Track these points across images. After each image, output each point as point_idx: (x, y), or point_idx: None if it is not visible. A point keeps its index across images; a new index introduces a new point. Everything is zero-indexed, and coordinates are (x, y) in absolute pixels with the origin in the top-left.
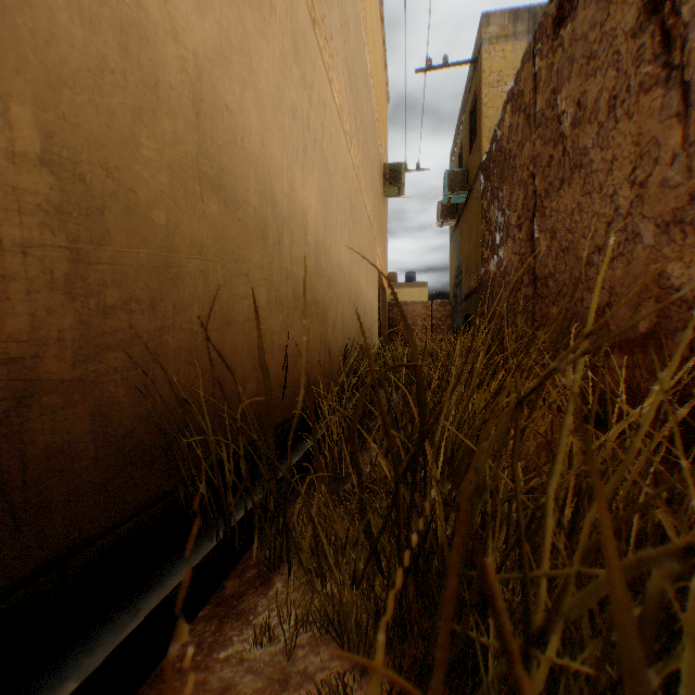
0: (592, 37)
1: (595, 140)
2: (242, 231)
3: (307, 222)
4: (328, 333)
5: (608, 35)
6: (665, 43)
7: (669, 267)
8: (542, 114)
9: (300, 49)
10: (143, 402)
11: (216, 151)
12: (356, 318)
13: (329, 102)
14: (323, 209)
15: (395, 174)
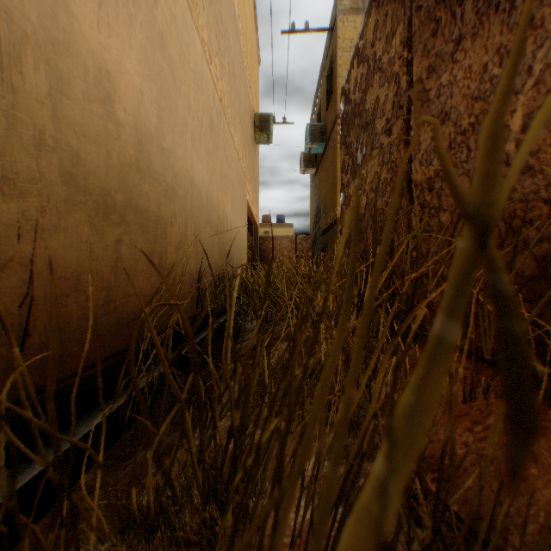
0: None
1: None
2: None
3: (115, 89)
4: (168, 253)
5: None
6: None
7: None
8: None
9: None
10: None
11: None
12: (219, 243)
13: None
14: (156, 94)
15: (265, 123)
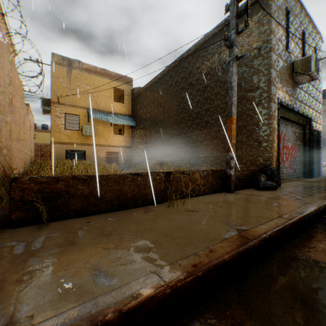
0: None
1: None
2: None
3: None
4: None
5: None
6: None
7: None
8: None
9: None
10: None
11: None
12: None
13: None
14: None
15: None
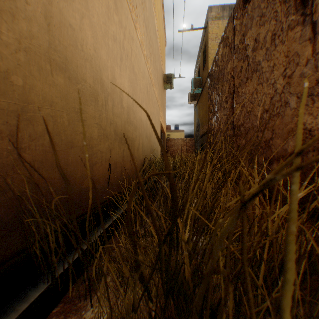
0: (263, 6)
1: (264, 57)
2: (81, 96)
3: (123, 96)
4: (134, 153)
5: (271, 3)
6: (302, 4)
7: (305, 118)
8: (237, 47)
9: (118, 7)
10: (4, 195)
11: (63, 49)
12: (150, 145)
13: (135, 38)
14: (131, 90)
15: (169, 79)
